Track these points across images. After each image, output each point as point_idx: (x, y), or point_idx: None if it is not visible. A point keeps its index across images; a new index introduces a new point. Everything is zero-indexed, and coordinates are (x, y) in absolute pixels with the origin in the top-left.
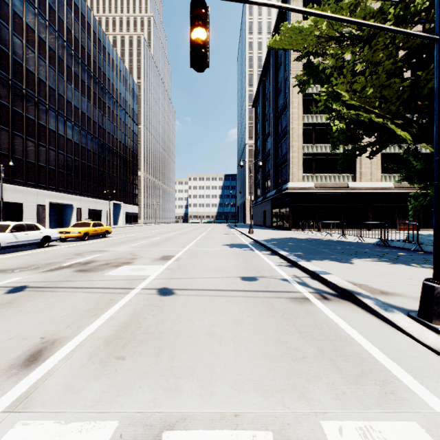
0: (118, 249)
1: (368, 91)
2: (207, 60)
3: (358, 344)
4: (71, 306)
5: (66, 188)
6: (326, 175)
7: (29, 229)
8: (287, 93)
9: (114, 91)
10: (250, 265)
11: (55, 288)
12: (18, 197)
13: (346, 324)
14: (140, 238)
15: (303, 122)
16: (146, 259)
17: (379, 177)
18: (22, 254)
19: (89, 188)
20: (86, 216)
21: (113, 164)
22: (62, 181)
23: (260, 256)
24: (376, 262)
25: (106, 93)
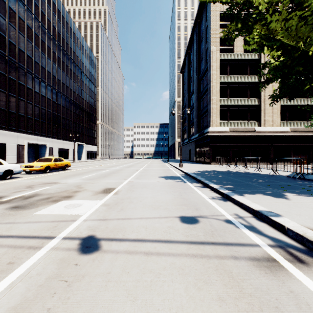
0: (68, 181)
1: None
2: None
3: None
4: None
5: (41, 132)
6: (238, 122)
7: None
8: (208, 59)
9: (78, 61)
10: (186, 200)
11: None
12: (2, 139)
13: None
14: (92, 171)
15: (220, 81)
16: (87, 192)
17: (278, 123)
18: None
19: (58, 133)
20: (57, 153)
21: (78, 115)
22: (38, 127)
23: (193, 188)
24: (312, 198)
25: (72, 62)
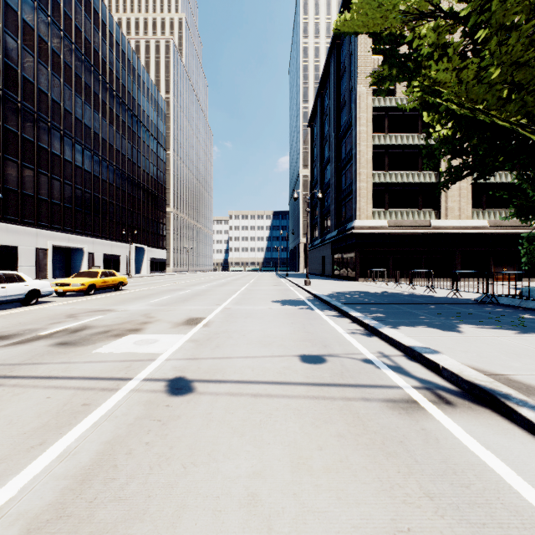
0: (129, 308)
1: (491, 75)
2: None
3: None
4: (9, 420)
5: (74, 227)
6: (403, 211)
7: (8, 281)
8: (353, 107)
9: (136, 107)
10: (312, 334)
11: (4, 378)
12: (11, 239)
13: (511, 470)
14: (164, 292)
15: (373, 144)
16: (163, 324)
17: (469, 214)
18: None
19: (103, 228)
20: (101, 262)
21: (135, 198)
22: (70, 218)
23: (323, 318)
24: (496, 331)
25: (125, 109)
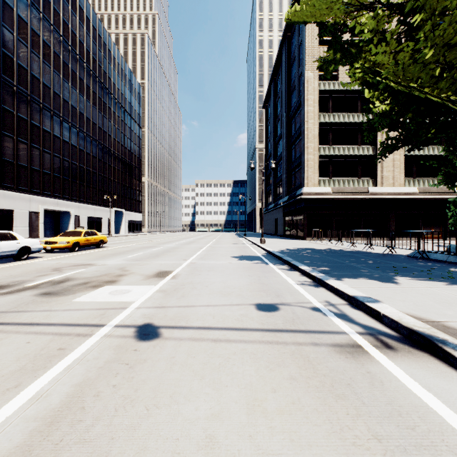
0: (108, 263)
1: (425, 56)
2: None
3: None
4: None
5: (62, 193)
6: (345, 179)
7: (2, 239)
8: (302, 90)
9: (115, 91)
10: (266, 285)
11: None
12: (8, 203)
13: (453, 412)
14: (138, 249)
15: (319, 122)
16: (136, 276)
17: (402, 182)
18: None
19: (88, 194)
20: (85, 224)
21: (115, 169)
22: (58, 186)
23: (276, 271)
24: (428, 282)
25: (106, 93)
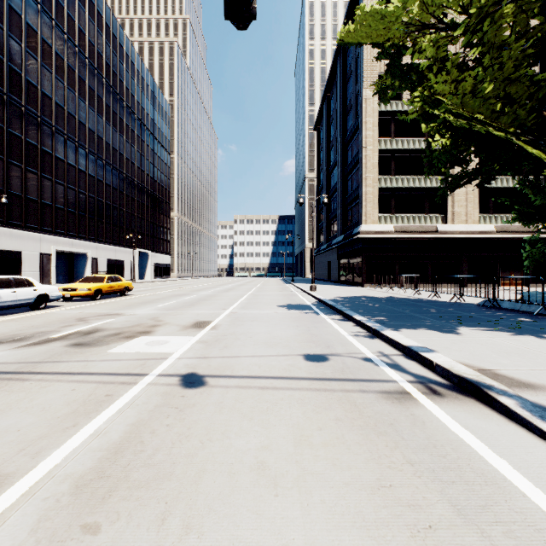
0: (137, 312)
1: (486, 89)
2: (254, 4)
3: (519, 493)
4: (42, 407)
5: (78, 232)
6: (409, 216)
7: (18, 286)
8: (359, 111)
9: (140, 110)
10: (316, 336)
11: (29, 374)
12: (15, 244)
13: (484, 445)
14: (170, 297)
15: (379, 148)
16: (172, 327)
17: (476, 218)
18: (6, 318)
19: (107, 233)
20: (104, 268)
21: (139, 203)
22: (73, 223)
23: (328, 321)
24: (492, 333)
25: (129, 113)
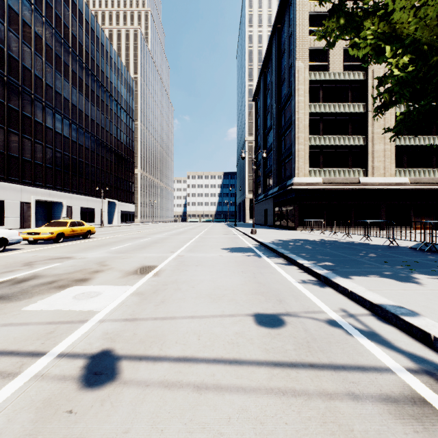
0: (88, 256)
1: None
2: None
3: None
4: None
5: (54, 184)
6: (335, 170)
7: None
8: (292, 81)
9: (108, 84)
10: (263, 285)
11: None
12: None
13: None
14: (126, 240)
15: (310, 112)
16: (114, 273)
17: (393, 172)
18: None
19: (80, 185)
20: (78, 214)
21: (108, 161)
22: (51, 177)
23: (272, 266)
24: None
25: (99, 85)
